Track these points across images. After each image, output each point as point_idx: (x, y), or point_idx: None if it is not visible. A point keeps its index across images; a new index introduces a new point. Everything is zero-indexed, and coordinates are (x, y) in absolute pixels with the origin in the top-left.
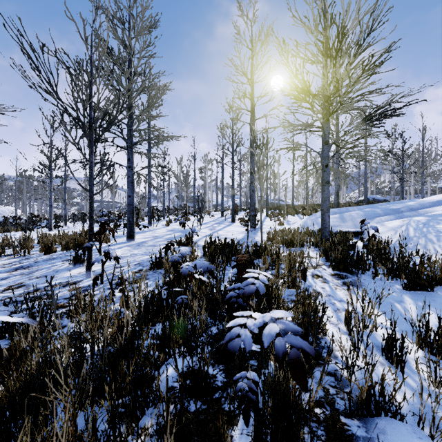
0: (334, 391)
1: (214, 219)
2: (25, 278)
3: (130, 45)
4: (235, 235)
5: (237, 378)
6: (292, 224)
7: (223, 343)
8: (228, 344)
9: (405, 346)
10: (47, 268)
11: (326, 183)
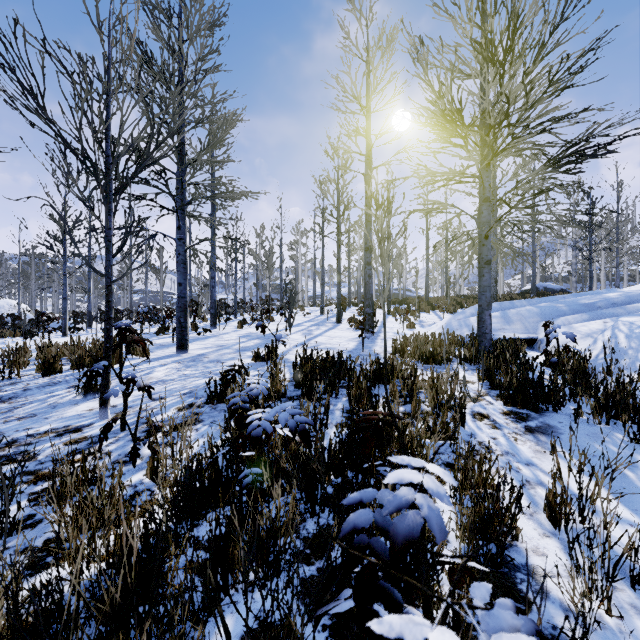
0: None
1: (310, 319)
2: None
3: (181, 50)
4: (342, 343)
5: None
6: (427, 325)
7: None
8: None
9: None
10: (41, 402)
11: (486, 263)
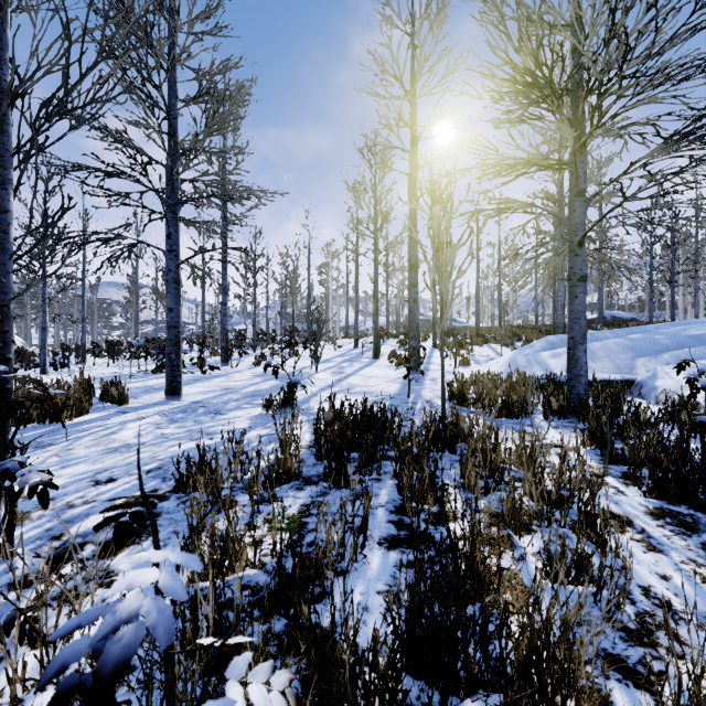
0: None
1: (342, 353)
2: None
3: (171, 2)
4: (381, 385)
5: None
6: (483, 362)
7: None
8: None
9: None
10: None
11: (580, 280)
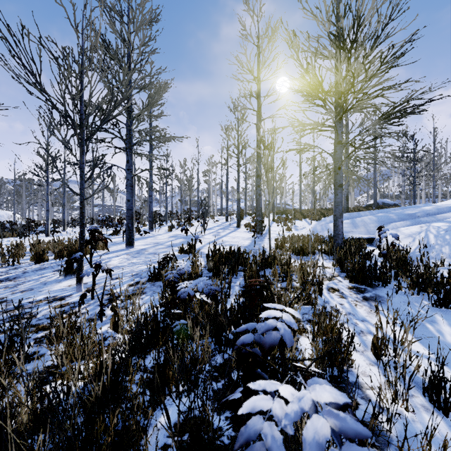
0: None
1: (218, 225)
2: (8, 292)
3: (129, 39)
4: (240, 241)
5: None
6: (300, 229)
7: (235, 449)
8: None
9: None
10: (35, 280)
11: (339, 186)
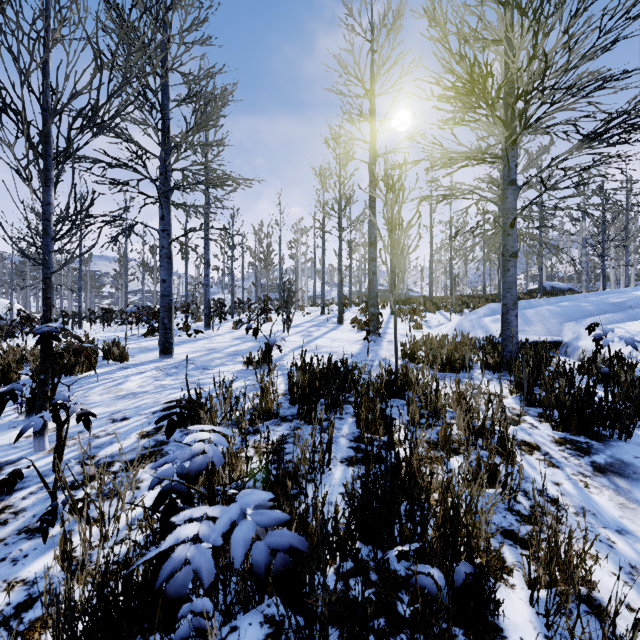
0: None
1: (310, 319)
2: None
3: (165, 18)
4: (345, 346)
5: None
6: (435, 326)
7: None
8: None
9: None
10: None
11: (511, 256)
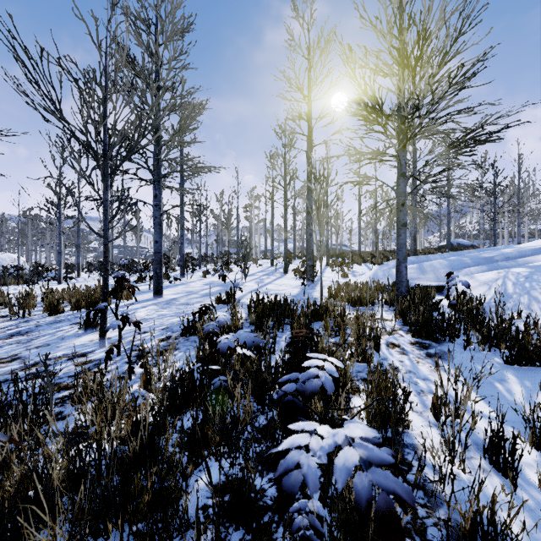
0: (424, 512)
1: (262, 270)
2: (22, 348)
3: (158, 53)
4: (288, 289)
5: (295, 509)
6: (359, 275)
7: (275, 477)
8: (283, 480)
9: (518, 449)
10: (51, 335)
11: (402, 226)
